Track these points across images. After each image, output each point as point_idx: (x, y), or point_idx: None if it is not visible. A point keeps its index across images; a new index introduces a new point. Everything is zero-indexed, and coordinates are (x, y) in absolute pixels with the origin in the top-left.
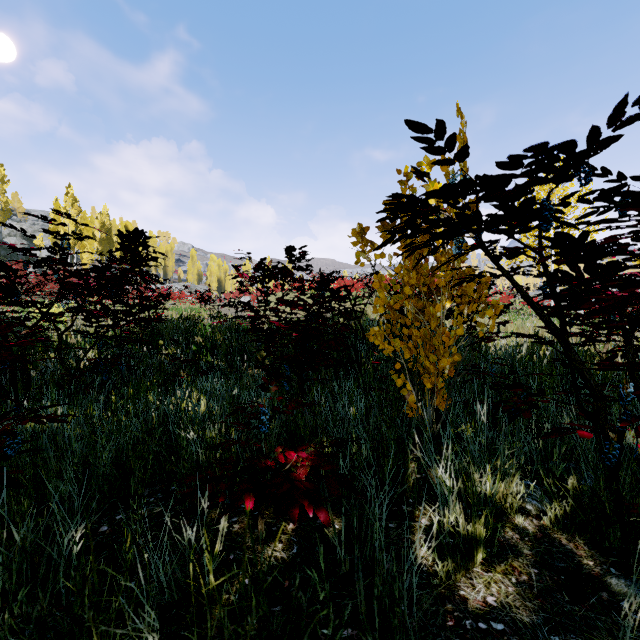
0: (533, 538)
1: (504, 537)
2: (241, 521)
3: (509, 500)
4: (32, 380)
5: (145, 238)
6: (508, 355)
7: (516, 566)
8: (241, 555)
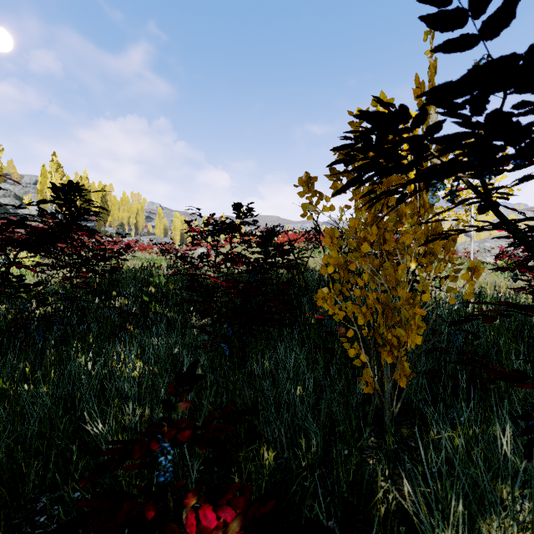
0: None
1: None
2: None
3: None
4: None
5: (81, 191)
6: (454, 311)
7: None
8: None
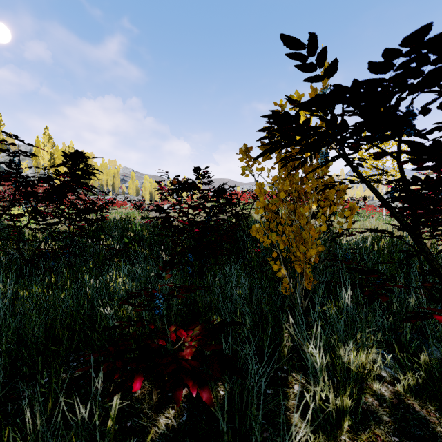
0: (390, 404)
1: (365, 403)
2: (143, 386)
3: (367, 368)
4: (1, 264)
5: (84, 158)
6: (357, 246)
7: (378, 434)
8: (137, 422)
